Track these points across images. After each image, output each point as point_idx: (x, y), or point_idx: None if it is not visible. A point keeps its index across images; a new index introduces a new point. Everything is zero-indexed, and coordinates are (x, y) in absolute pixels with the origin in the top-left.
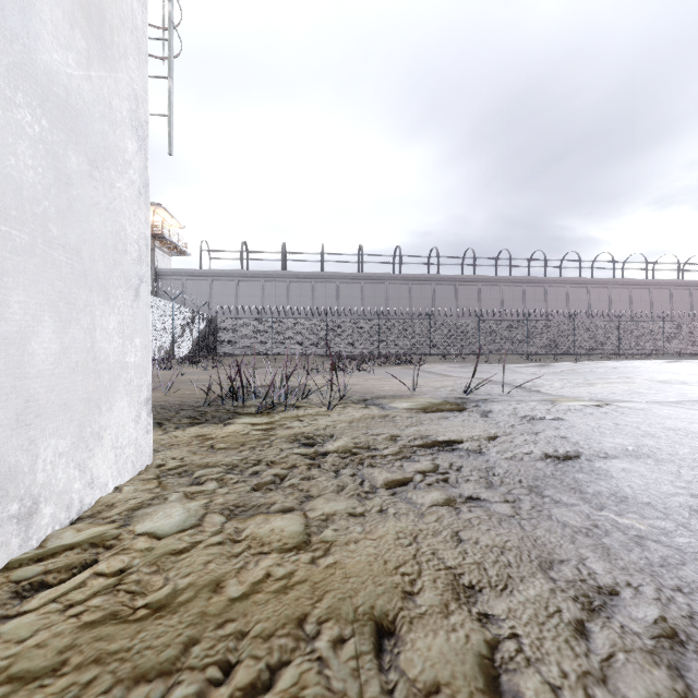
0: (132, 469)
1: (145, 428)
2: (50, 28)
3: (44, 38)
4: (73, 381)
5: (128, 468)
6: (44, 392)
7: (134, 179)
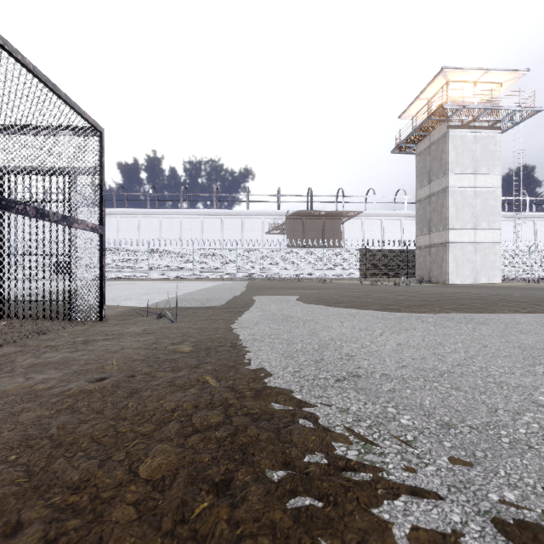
0: (498, 282)
1: (500, 280)
2: (491, 258)
3: (491, 259)
4: (493, 275)
5: (498, 282)
6: (491, 276)
7: (499, 261)
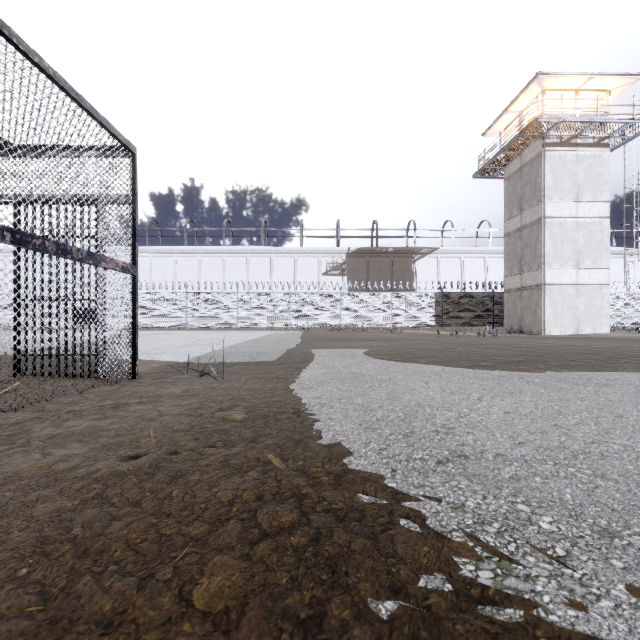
0: (606, 333)
1: (608, 330)
2: (597, 303)
3: (597, 304)
4: (599, 324)
5: (605, 332)
6: (596, 325)
7: (607, 307)
